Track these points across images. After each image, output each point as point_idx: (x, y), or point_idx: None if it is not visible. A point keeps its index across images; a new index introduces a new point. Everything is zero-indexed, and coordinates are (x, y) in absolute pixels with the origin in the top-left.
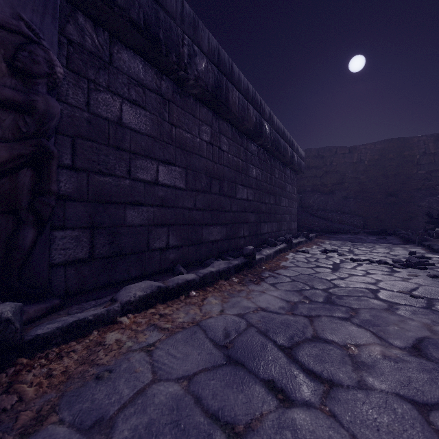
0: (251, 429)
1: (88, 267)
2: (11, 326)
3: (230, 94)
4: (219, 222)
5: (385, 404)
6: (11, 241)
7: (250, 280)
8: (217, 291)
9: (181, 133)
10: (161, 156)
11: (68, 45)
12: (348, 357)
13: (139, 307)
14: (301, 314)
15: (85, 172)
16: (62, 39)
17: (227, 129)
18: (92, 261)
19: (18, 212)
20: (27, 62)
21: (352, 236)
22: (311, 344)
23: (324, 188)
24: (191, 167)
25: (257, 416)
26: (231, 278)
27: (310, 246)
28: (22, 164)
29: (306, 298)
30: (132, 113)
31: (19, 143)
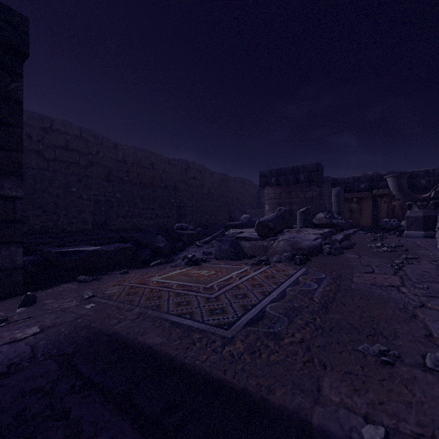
0: None
1: None
2: None
3: None
4: None
5: None
6: None
7: None
8: None
9: None
10: None
11: None
12: None
13: None
14: None
15: None
16: None
17: None
18: None
19: None
20: None
21: None
22: None
23: None
24: None
25: None
26: None
27: None
28: None
29: None
30: None
31: None
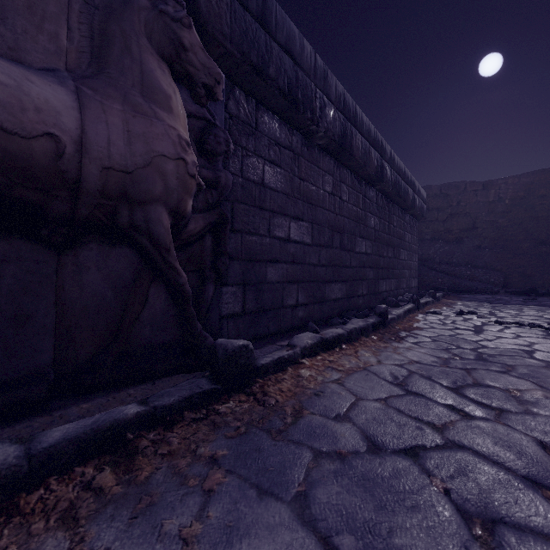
0: (447, 427)
1: (241, 321)
2: (253, 354)
3: (353, 139)
4: (340, 279)
5: (549, 422)
6: (199, 295)
7: (390, 339)
8: (363, 346)
9: (308, 186)
10: (292, 212)
11: (229, 119)
12: (511, 397)
13: (310, 353)
14: (456, 367)
15: (239, 233)
16: (225, 115)
17: (347, 177)
18: (244, 315)
19: (203, 271)
20: (213, 145)
21: (489, 296)
22: (474, 388)
23: (449, 236)
24: (315, 221)
25: (448, 421)
26: (370, 335)
27: (439, 307)
28: (208, 230)
29: (455, 356)
30: (270, 173)
31: (208, 213)
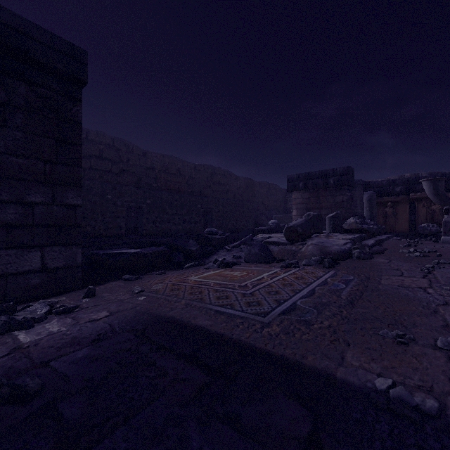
0: None
1: None
2: None
3: None
4: None
5: None
6: None
7: None
8: None
9: None
10: None
11: None
12: None
13: None
14: None
15: None
16: None
17: None
18: None
19: None
20: None
21: None
22: None
23: None
24: None
25: None
26: None
27: None
28: None
29: None
30: None
31: None
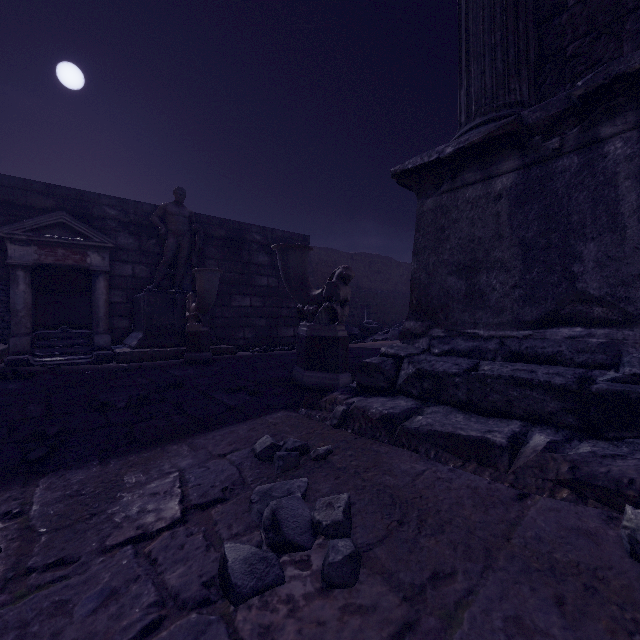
0: None
1: None
2: None
3: None
4: None
5: None
6: None
7: None
8: None
9: None
10: None
11: None
12: None
13: None
14: None
15: None
16: None
17: None
18: None
19: None
20: None
21: None
22: None
23: None
24: None
25: None
26: None
27: None
28: None
29: None
30: None
31: None
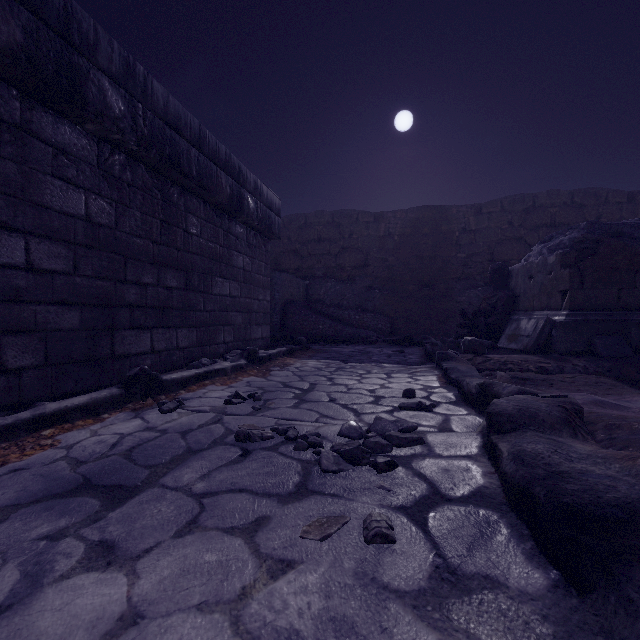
0: None
1: None
2: None
3: None
4: None
5: None
6: None
7: None
8: None
9: None
10: None
11: None
12: None
13: None
14: None
15: None
16: None
17: None
18: None
19: None
20: None
21: (360, 348)
22: None
23: (341, 273)
24: None
25: None
26: None
27: (236, 380)
28: None
29: None
30: None
31: None
